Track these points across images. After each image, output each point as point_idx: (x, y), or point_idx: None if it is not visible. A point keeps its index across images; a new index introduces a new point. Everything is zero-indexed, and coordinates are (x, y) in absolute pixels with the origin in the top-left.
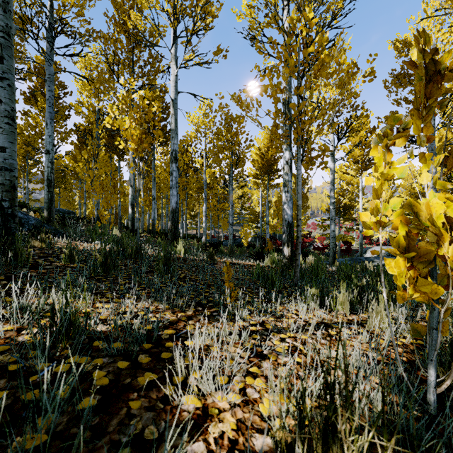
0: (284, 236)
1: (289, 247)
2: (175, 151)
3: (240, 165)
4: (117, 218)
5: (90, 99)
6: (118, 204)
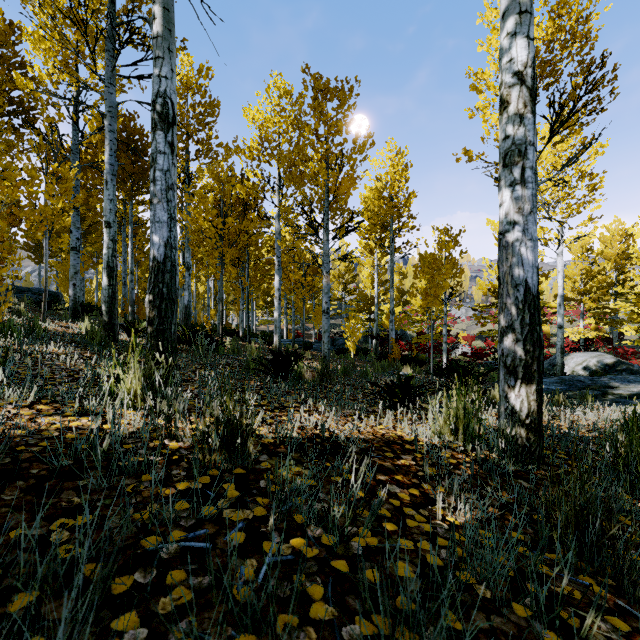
0: (508, 340)
1: (533, 381)
2: (164, 96)
3: (344, 186)
4: (139, 304)
5: (61, 77)
6: (129, 279)
